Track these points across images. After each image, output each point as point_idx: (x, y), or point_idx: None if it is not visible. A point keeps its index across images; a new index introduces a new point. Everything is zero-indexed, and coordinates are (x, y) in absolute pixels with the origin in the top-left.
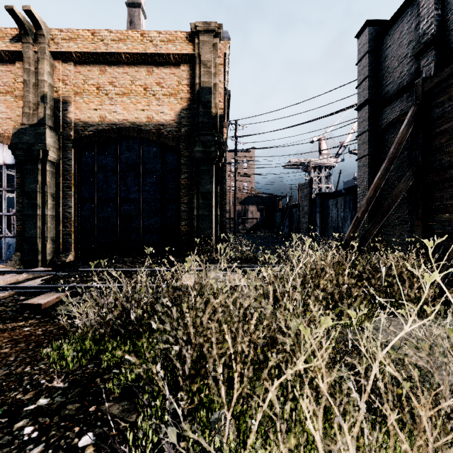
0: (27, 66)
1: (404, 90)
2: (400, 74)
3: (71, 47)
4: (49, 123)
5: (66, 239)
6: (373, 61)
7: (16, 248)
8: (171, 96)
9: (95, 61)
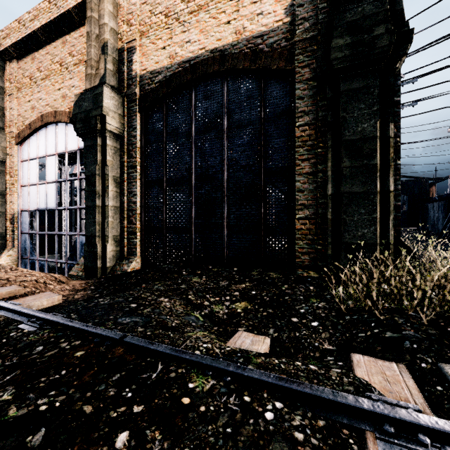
0: (90, 14)
1: None
2: None
3: None
4: (111, 82)
5: (130, 239)
6: None
7: None
8: None
9: None
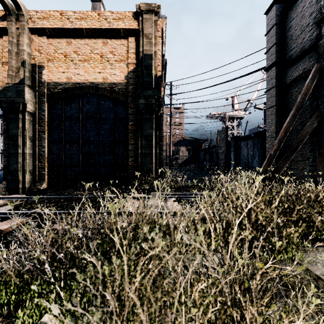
0: (11, 39)
1: (306, 53)
2: (303, 40)
3: (44, 24)
4: (27, 83)
5: (41, 172)
6: (279, 32)
7: (3, 178)
8: (121, 62)
9: (63, 35)
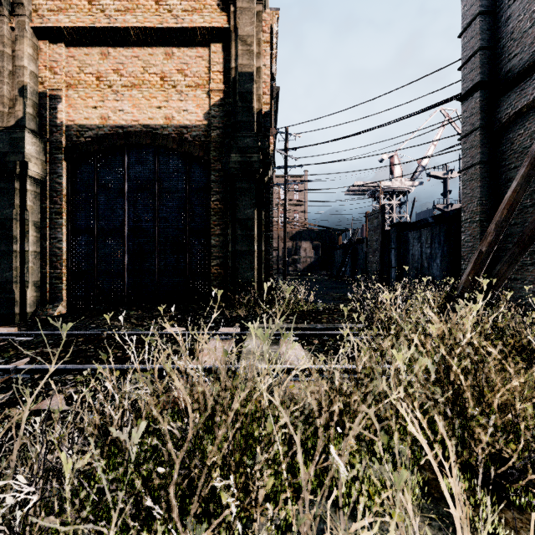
0: (1, 48)
1: None
2: None
3: (60, 20)
4: (30, 125)
5: (55, 284)
6: (487, 27)
7: None
8: (198, 88)
9: (94, 40)
